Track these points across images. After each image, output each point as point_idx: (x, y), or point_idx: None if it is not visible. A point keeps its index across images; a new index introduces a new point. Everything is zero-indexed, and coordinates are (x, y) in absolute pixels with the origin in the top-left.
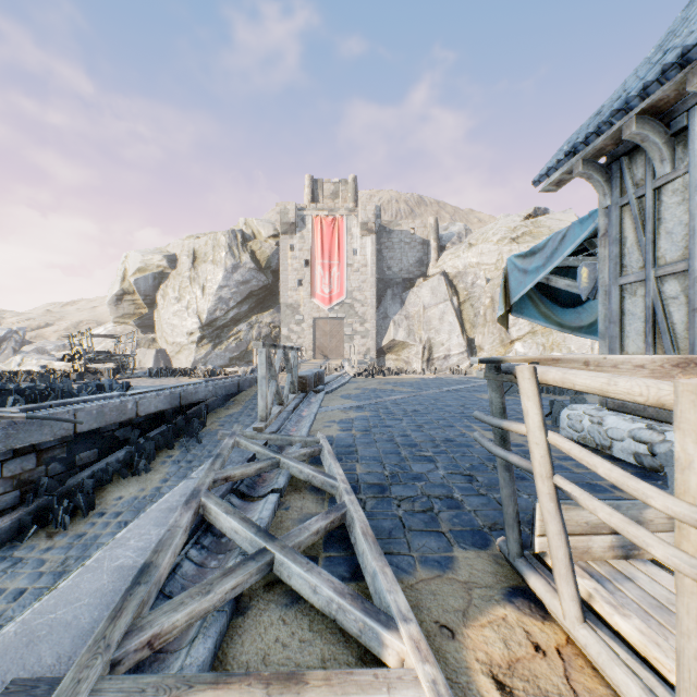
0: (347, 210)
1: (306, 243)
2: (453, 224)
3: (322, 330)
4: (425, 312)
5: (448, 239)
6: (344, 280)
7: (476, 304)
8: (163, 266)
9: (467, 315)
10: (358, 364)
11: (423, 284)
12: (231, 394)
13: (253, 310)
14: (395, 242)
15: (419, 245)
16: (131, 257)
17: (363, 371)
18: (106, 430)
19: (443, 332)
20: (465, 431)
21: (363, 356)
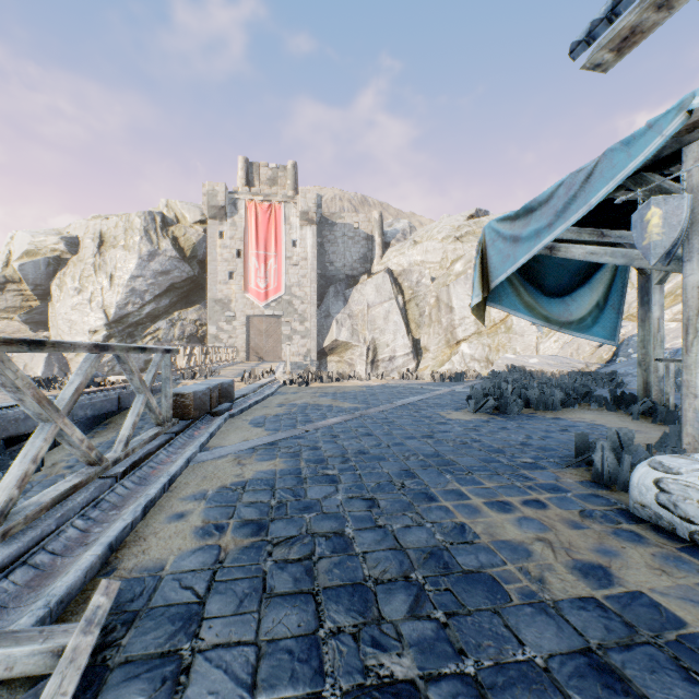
0: (286, 197)
1: (238, 231)
2: (398, 221)
3: (257, 329)
4: (369, 310)
5: (392, 235)
6: (282, 274)
7: (421, 303)
8: (60, 250)
9: (413, 314)
10: (298, 366)
11: (367, 282)
12: (105, 414)
13: (175, 306)
14: (338, 235)
15: (363, 240)
16: (17, 238)
17: (296, 378)
18: None
19: (388, 332)
20: (461, 517)
21: (303, 358)
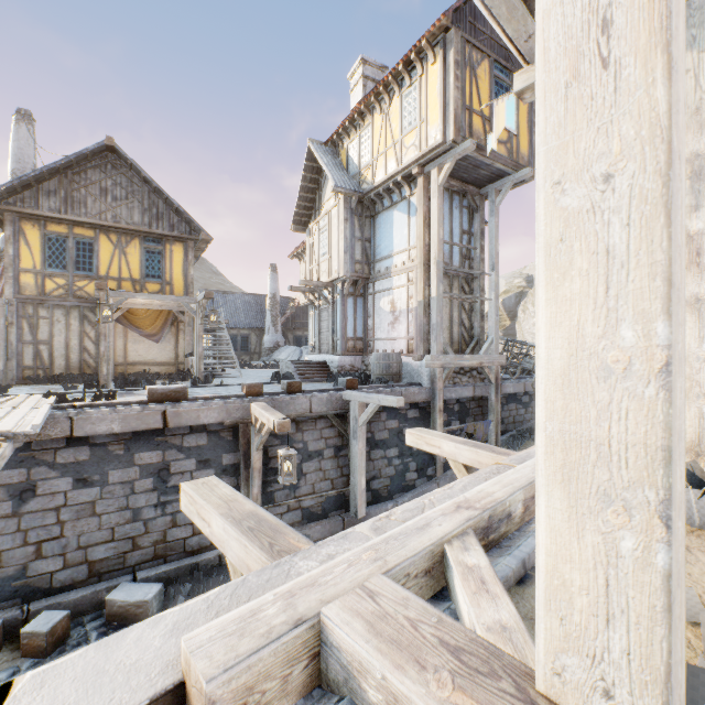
0: None
1: None
2: None
3: None
4: None
5: None
6: None
7: None
8: (522, 286)
9: None
10: None
11: None
12: None
13: None
14: None
15: None
16: None
17: None
18: None
19: None
20: None
21: None
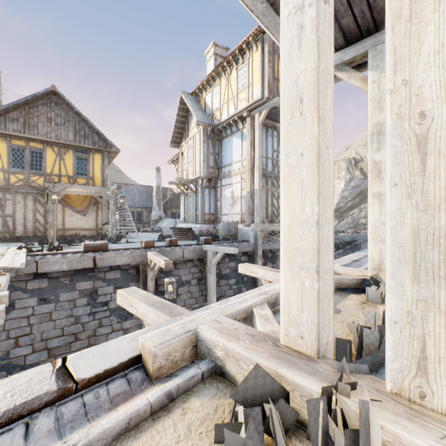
0: None
1: None
2: None
3: None
4: None
5: None
6: None
7: None
8: None
9: None
10: None
11: None
12: (366, 240)
13: (361, 201)
14: None
15: None
16: None
17: None
18: (337, 244)
19: None
20: None
21: None
